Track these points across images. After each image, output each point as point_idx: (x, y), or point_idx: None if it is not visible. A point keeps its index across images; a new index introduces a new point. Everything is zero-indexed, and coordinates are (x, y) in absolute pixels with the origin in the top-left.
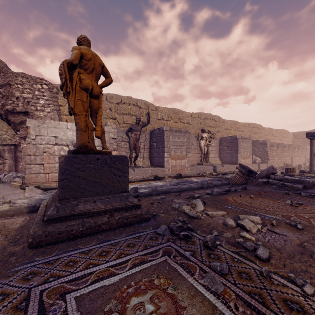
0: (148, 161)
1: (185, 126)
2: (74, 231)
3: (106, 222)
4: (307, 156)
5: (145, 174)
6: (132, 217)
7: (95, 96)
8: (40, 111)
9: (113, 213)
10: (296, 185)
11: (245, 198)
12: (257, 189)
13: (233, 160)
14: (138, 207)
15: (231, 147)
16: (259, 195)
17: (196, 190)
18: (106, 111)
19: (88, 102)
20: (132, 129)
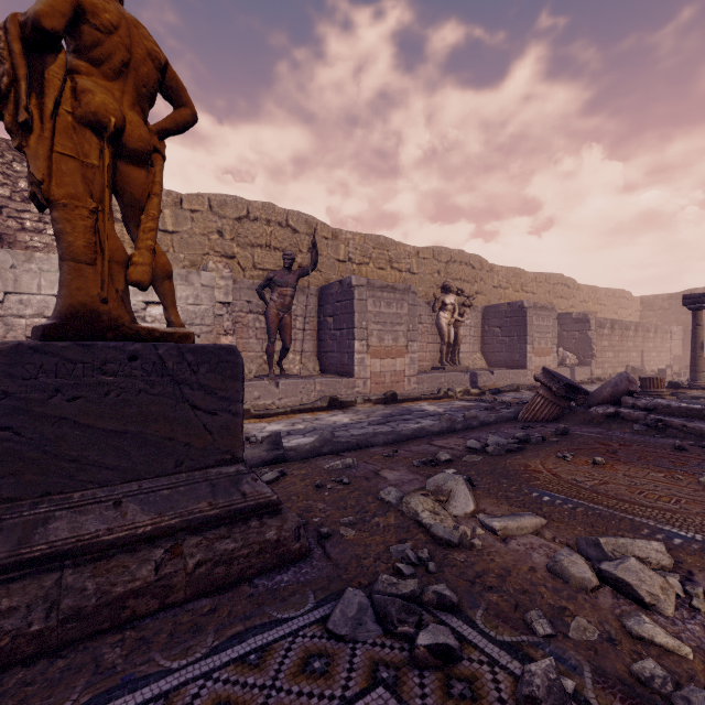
0: (315, 362)
1: (403, 278)
2: (5, 638)
3: (145, 585)
4: (675, 350)
5: (306, 395)
6: (246, 556)
7: (133, 153)
8: (33, 234)
9: (182, 543)
10: (694, 425)
11: (581, 466)
12: (596, 435)
13: (515, 359)
14: (270, 513)
15: (509, 328)
16: (612, 453)
17: (437, 439)
18: (210, 239)
19: (105, 169)
20: (273, 281)
